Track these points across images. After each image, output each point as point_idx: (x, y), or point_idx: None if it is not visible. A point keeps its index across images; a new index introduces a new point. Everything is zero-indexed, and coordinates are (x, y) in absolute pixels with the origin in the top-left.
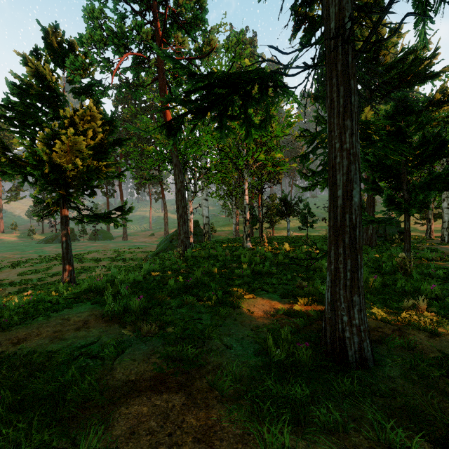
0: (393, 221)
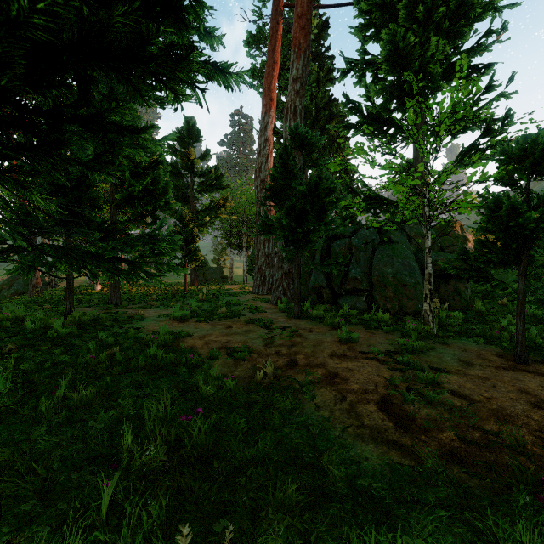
0: (219, 270)
